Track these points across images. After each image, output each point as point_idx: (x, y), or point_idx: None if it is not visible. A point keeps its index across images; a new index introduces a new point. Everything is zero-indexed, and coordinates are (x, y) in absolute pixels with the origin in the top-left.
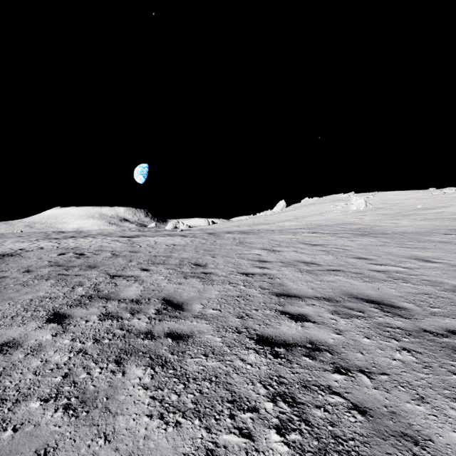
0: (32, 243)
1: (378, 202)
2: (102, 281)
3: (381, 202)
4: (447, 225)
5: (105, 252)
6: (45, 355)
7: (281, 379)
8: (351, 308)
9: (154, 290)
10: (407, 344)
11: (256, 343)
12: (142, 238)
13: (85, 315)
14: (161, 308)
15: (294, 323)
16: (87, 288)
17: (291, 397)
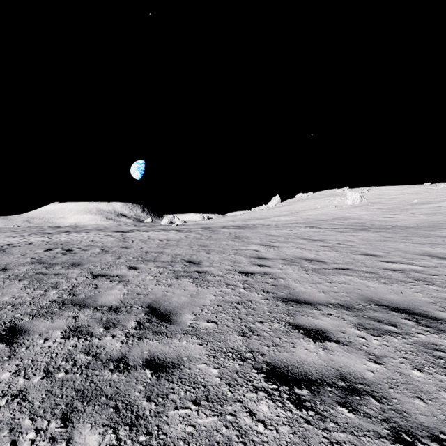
0: (23, 238)
1: (373, 197)
2: (81, 282)
3: (376, 197)
4: None
5: (95, 248)
6: None
7: None
8: (378, 319)
9: (139, 294)
10: None
11: (267, 378)
12: (136, 233)
13: (46, 330)
14: (143, 320)
15: (313, 344)
16: (63, 290)
17: None
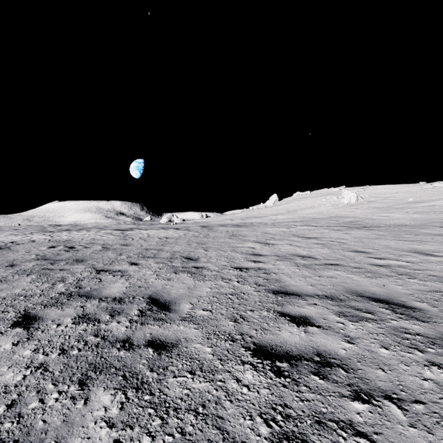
0: (25, 236)
1: (369, 196)
2: (86, 277)
3: (372, 196)
4: (440, 218)
5: (96, 245)
6: None
7: (287, 410)
8: (358, 308)
9: (140, 286)
10: (435, 357)
11: (254, 354)
12: (135, 231)
13: (58, 317)
14: (145, 309)
15: (296, 328)
16: (69, 284)
17: (303, 442)
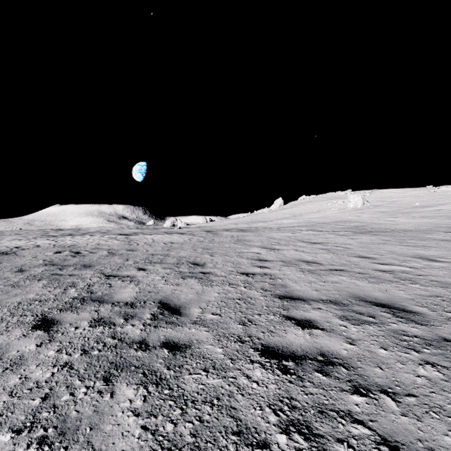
0: (29, 241)
1: (376, 200)
2: (96, 282)
3: (378, 200)
4: (446, 223)
5: (102, 250)
6: (25, 371)
7: (293, 402)
8: (361, 312)
9: (150, 292)
10: (430, 356)
11: (262, 354)
12: (139, 236)
13: (75, 320)
14: (157, 313)
15: (301, 331)
16: (80, 289)
17: (307, 427)
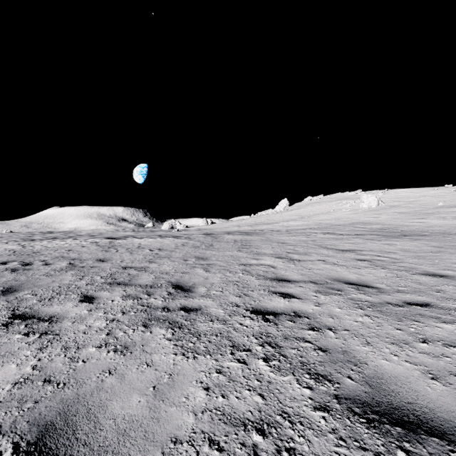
0: None
1: (391, 200)
2: None
3: (394, 200)
4: None
5: (63, 260)
6: None
7: None
8: None
9: (48, 380)
10: None
11: None
12: (127, 239)
13: None
14: None
15: None
16: None
17: None
